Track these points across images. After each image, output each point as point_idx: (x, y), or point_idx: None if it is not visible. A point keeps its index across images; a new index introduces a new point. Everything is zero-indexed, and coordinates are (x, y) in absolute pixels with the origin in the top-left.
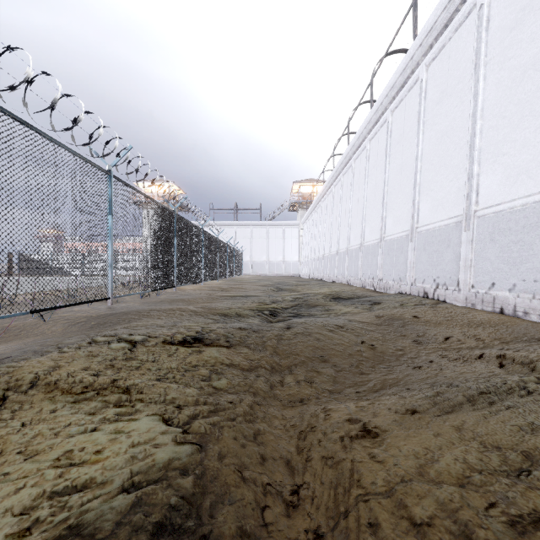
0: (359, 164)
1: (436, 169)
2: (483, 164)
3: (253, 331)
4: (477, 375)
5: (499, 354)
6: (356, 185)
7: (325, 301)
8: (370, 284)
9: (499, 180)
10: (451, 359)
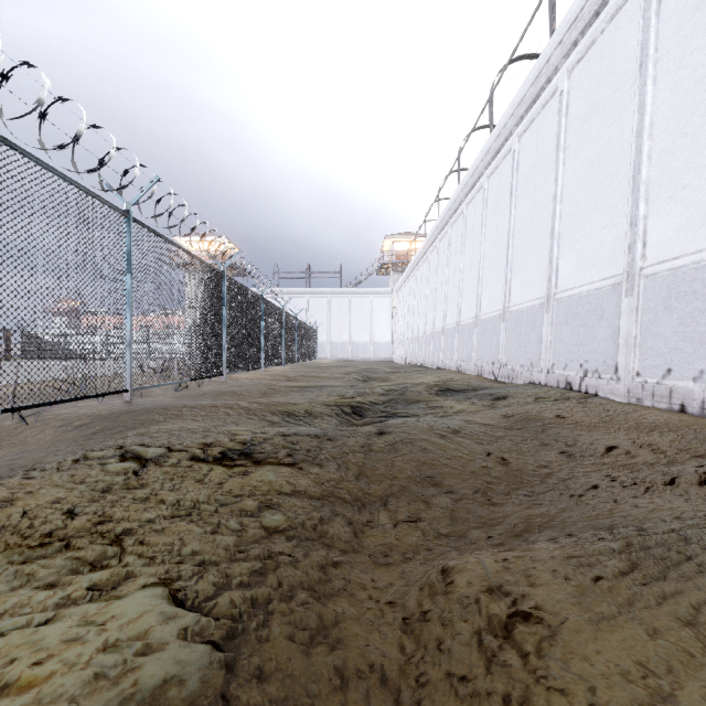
0: (473, 209)
1: (583, 212)
2: (653, 202)
3: (328, 439)
4: (678, 511)
5: (704, 477)
6: (469, 238)
7: (429, 394)
8: (489, 371)
9: (678, 224)
10: (626, 483)
